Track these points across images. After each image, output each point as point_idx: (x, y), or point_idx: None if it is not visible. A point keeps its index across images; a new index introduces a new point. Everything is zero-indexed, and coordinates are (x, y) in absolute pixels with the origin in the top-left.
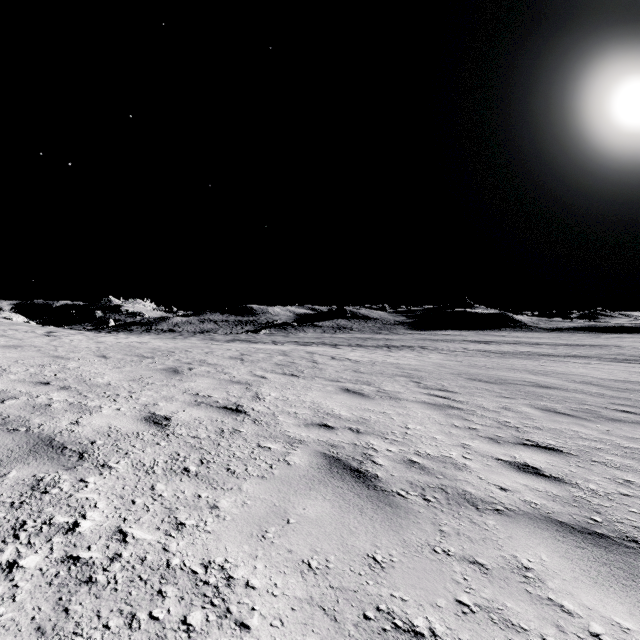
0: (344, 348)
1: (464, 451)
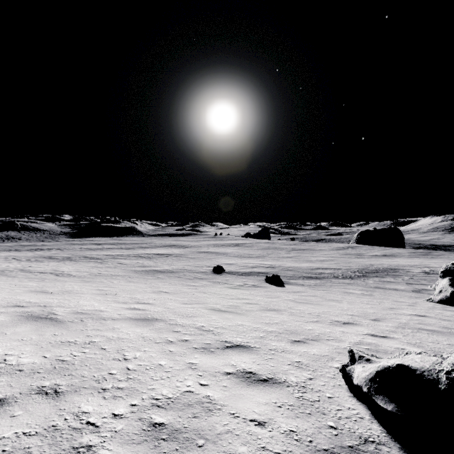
0: (3, 252)
1: (1, 262)
